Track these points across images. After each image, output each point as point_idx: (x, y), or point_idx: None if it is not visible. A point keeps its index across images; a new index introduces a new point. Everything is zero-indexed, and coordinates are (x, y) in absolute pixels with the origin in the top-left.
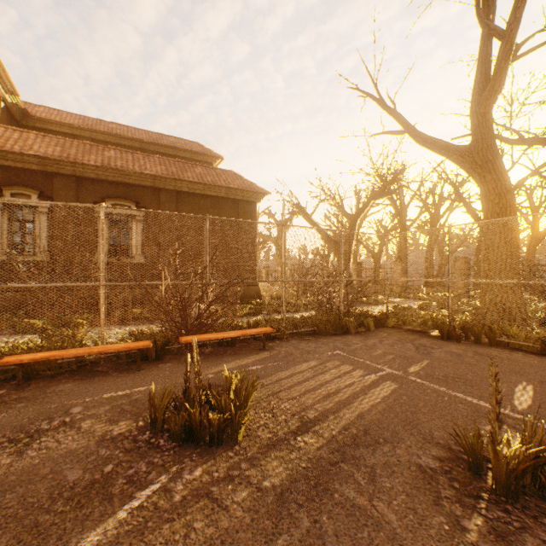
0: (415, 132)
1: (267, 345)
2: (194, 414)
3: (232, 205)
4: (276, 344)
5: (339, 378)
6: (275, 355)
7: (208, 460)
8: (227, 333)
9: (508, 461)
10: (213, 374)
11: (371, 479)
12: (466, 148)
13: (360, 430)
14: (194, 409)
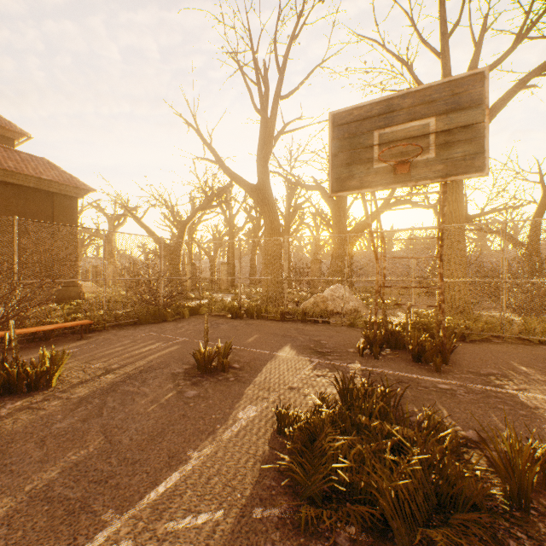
0: (224, 166)
1: (86, 336)
2: (13, 372)
3: (45, 197)
4: (96, 334)
5: (145, 347)
6: (93, 341)
7: (27, 397)
8: (41, 327)
9: (204, 355)
10: (26, 360)
11: (143, 382)
12: (255, 186)
13: (147, 367)
14: (14, 369)
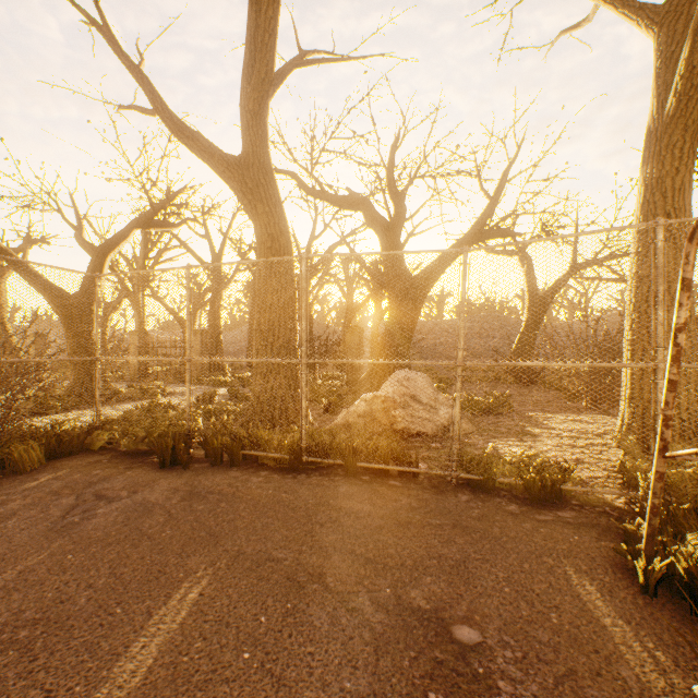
0: (167, 112)
1: None
2: None
3: None
4: None
5: None
6: None
7: None
8: None
9: None
10: None
11: None
12: (236, 159)
13: None
14: None
